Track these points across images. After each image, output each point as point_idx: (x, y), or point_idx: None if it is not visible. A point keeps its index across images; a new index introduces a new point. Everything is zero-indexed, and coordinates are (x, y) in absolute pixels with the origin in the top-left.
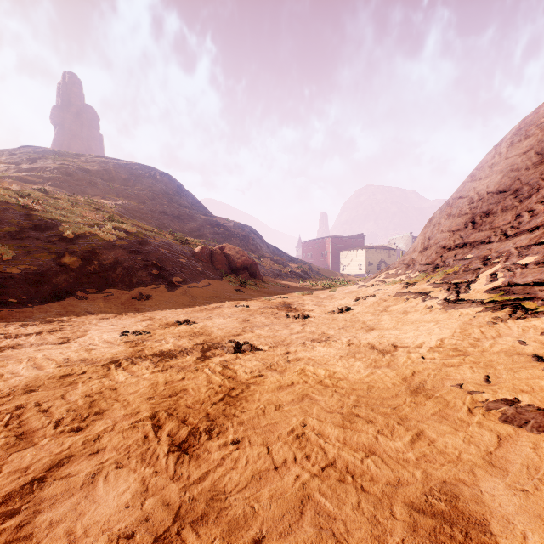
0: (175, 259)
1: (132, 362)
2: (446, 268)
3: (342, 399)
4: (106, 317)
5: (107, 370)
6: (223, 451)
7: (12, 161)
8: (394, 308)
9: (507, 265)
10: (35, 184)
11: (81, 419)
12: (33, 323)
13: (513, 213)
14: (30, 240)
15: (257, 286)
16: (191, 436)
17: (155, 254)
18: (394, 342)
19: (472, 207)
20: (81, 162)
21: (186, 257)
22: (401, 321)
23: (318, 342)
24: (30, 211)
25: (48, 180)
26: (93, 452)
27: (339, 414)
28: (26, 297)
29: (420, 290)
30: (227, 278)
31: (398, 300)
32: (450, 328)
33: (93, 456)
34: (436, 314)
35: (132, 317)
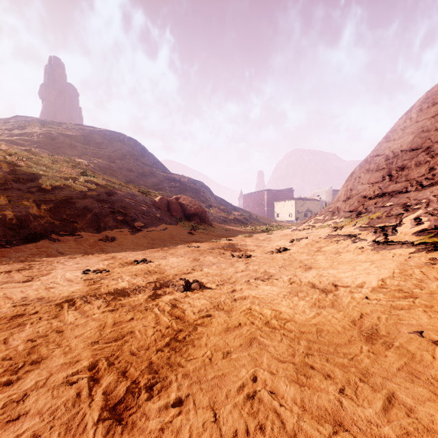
0: (137, 207)
1: (85, 301)
2: (369, 214)
3: (291, 345)
4: (74, 256)
5: (59, 309)
6: (162, 418)
7: (6, 127)
8: (327, 248)
9: (429, 210)
10: (24, 146)
11: (13, 370)
12: (7, 262)
13: (427, 167)
14: (12, 191)
15: (207, 230)
16: (129, 394)
17: (121, 203)
18: (334, 281)
19: (388, 163)
20: (62, 129)
21: (147, 205)
22: (336, 261)
23: (261, 280)
24: (14, 166)
25: (34, 143)
26: (12, 418)
27: (292, 364)
28: (5, 239)
29: (348, 233)
30: (181, 223)
31: (329, 242)
32: (387, 268)
33: (10, 424)
34: (369, 255)
35: (96, 256)
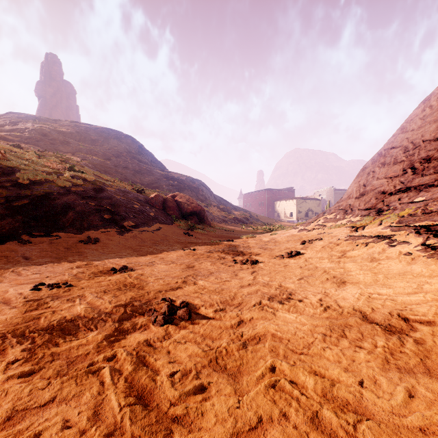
0: (129, 205)
1: None
2: (395, 211)
3: None
4: (40, 263)
5: None
6: None
7: None
8: (354, 253)
9: None
10: (13, 142)
11: None
12: None
13: None
14: None
15: (205, 230)
16: None
17: (110, 200)
18: (399, 310)
19: (408, 155)
20: (57, 126)
21: (140, 203)
22: (378, 272)
23: (278, 301)
24: None
25: (25, 139)
26: None
27: None
28: None
29: (376, 233)
30: (177, 222)
31: (354, 244)
32: None
33: None
34: (429, 265)
35: (68, 262)
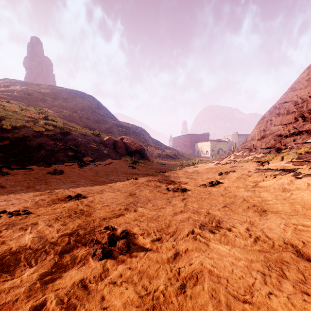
0: (88, 145)
1: None
2: (292, 149)
3: None
4: (12, 191)
5: None
6: None
7: None
8: (266, 183)
9: None
10: (5, 99)
11: None
12: None
13: None
14: None
15: (145, 164)
16: None
17: (73, 141)
18: None
19: (298, 107)
20: (38, 88)
21: (97, 144)
22: (294, 202)
23: (209, 230)
24: None
25: (14, 97)
26: None
27: None
28: None
29: (281, 167)
30: (124, 158)
31: (263, 176)
32: None
33: None
34: None
35: (34, 190)
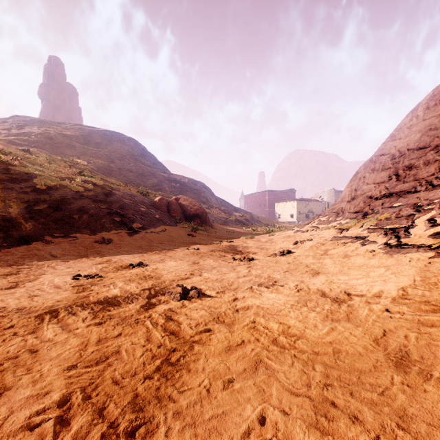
0: (136, 208)
1: (69, 312)
2: (376, 215)
3: (305, 371)
4: (67, 260)
5: (39, 322)
6: None
7: (3, 127)
8: (334, 251)
9: None
10: (21, 146)
11: None
12: None
13: (436, 166)
14: (5, 191)
15: (207, 231)
16: None
17: (119, 204)
18: (347, 289)
19: (394, 162)
20: (61, 129)
21: (146, 206)
22: (345, 265)
23: (265, 286)
24: (9, 166)
25: (32, 143)
26: None
27: (308, 400)
28: None
29: (356, 235)
30: (181, 224)
31: (335, 244)
32: (406, 275)
33: None
34: (382, 259)
35: (90, 260)
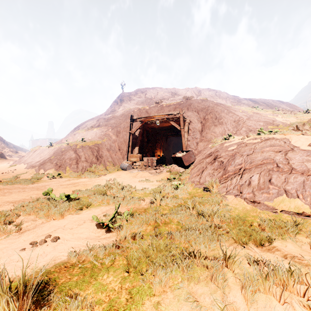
0: None
1: None
2: None
3: None
4: None
5: None
6: None
7: None
8: None
9: None
10: None
11: None
12: None
13: None
14: None
15: (4, 160)
16: None
17: None
18: None
19: None
20: None
21: None
22: None
23: None
24: None
25: None
26: None
27: None
28: None
29: None
30: None
31: None
32: None
33: None
34: None
35: None
